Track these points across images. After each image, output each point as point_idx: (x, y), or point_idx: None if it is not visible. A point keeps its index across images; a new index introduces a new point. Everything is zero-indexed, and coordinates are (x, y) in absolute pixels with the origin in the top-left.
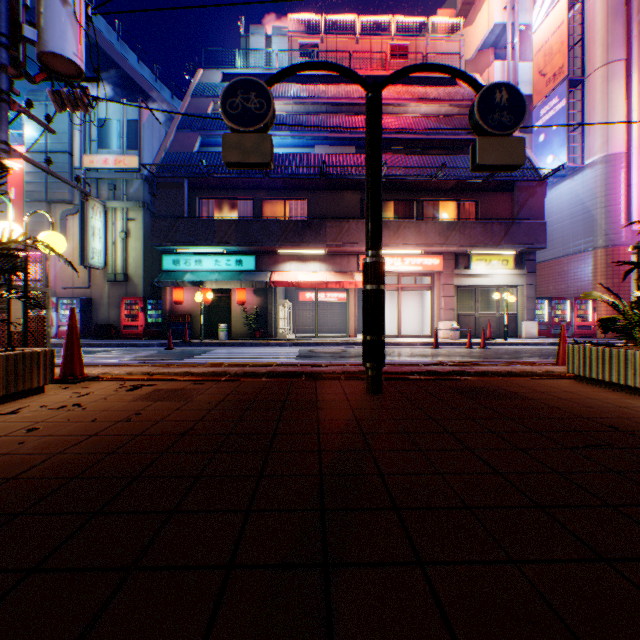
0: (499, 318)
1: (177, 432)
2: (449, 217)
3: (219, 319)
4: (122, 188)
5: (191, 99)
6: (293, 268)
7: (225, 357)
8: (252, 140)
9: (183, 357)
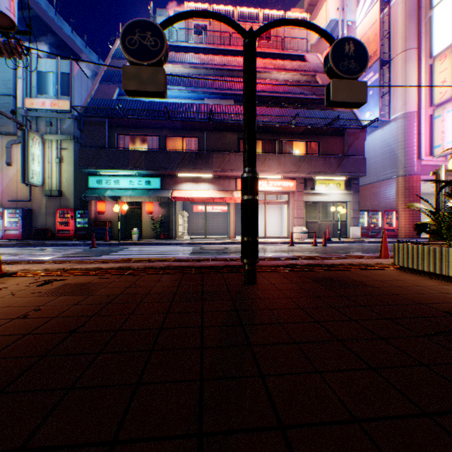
0: (334, 224)
1: (67, 330)
2: (300, 153)
3: (133, 225)
4: (57, 125)
5: (112, 60)
6: (189, 187)
7: (135, 254)
8: (148, 72)
9: (102, 254)
